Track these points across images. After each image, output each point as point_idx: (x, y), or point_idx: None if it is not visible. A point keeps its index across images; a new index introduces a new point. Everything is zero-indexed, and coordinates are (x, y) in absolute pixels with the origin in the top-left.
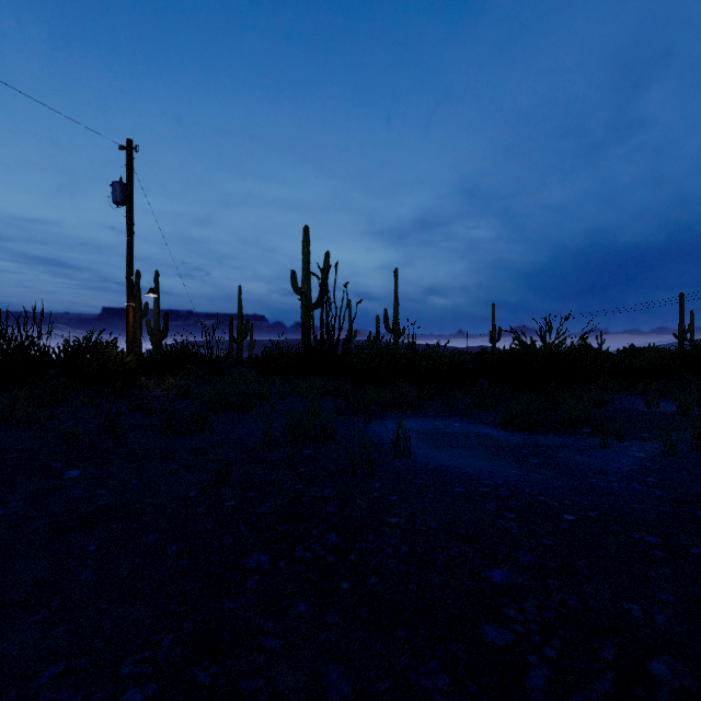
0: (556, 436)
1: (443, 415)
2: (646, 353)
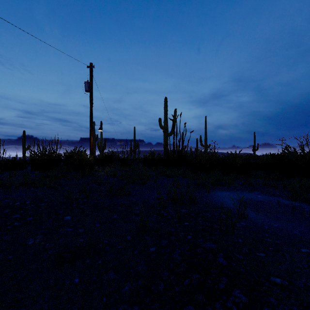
0: None
1: (246, 189)
2: None
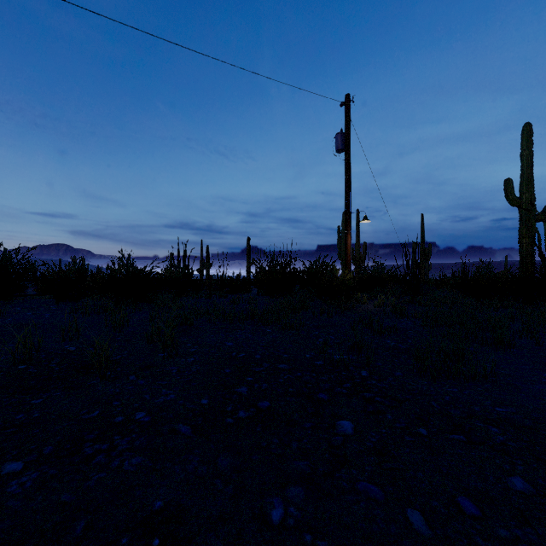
0: None
1: None
2: None
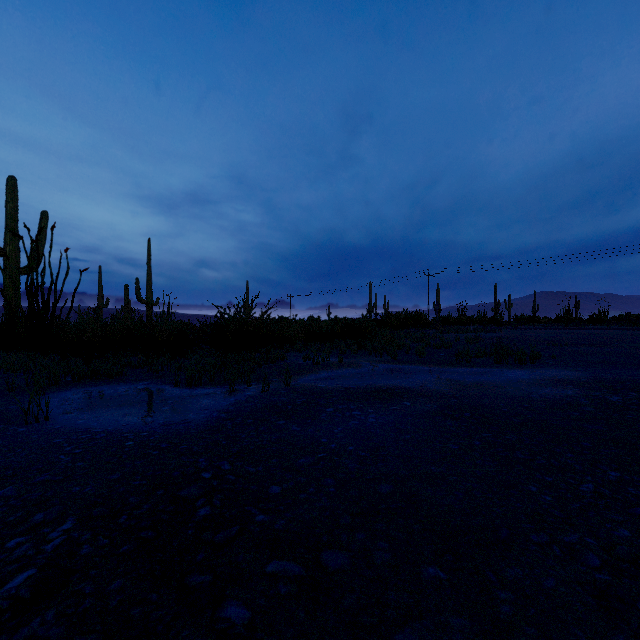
0: (212, 387)
1: (140, 380)
2: (325, 323)
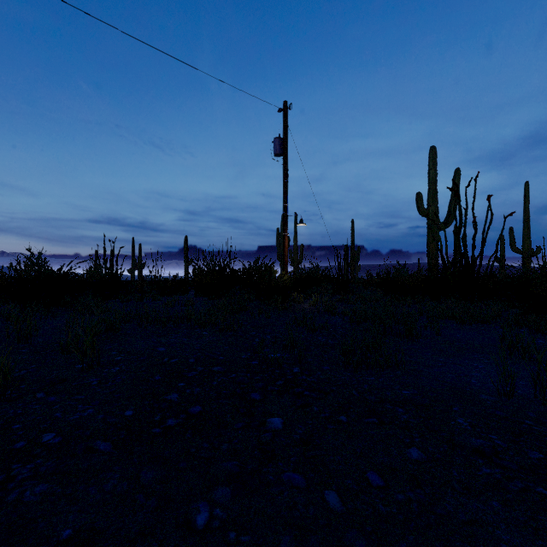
0: None
1: None
2: None
